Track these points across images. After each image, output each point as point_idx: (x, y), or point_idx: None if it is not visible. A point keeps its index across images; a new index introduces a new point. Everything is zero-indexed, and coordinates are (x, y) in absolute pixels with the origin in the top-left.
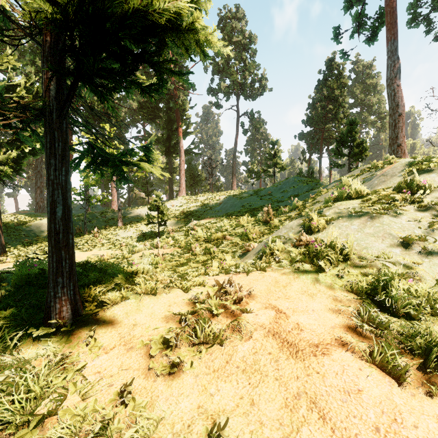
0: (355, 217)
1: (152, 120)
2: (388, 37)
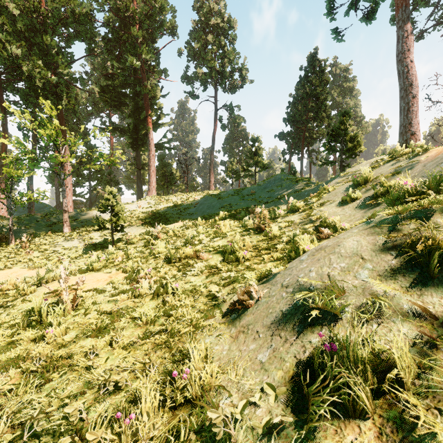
0: None
1: (117, 108)
2: (398, 3)
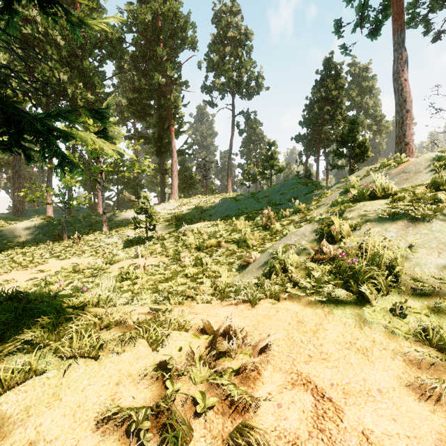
0: (389, 221)
1: (143, 118)
2: (394, 28)
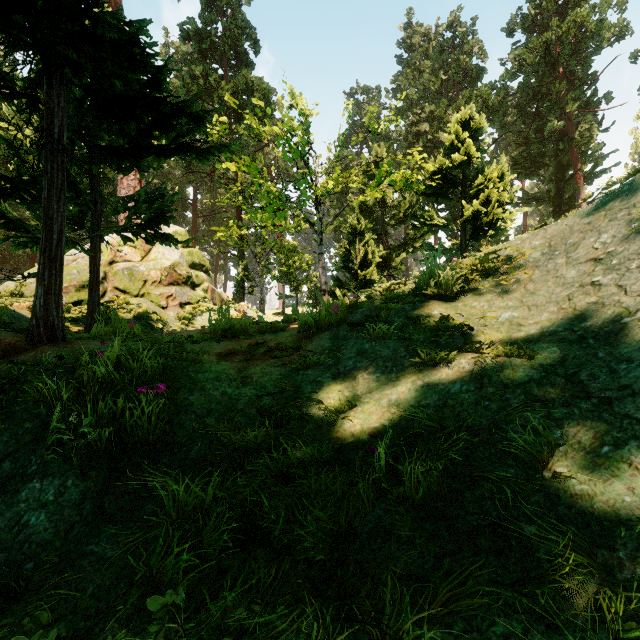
0: None
1: (533, 174)
2: None
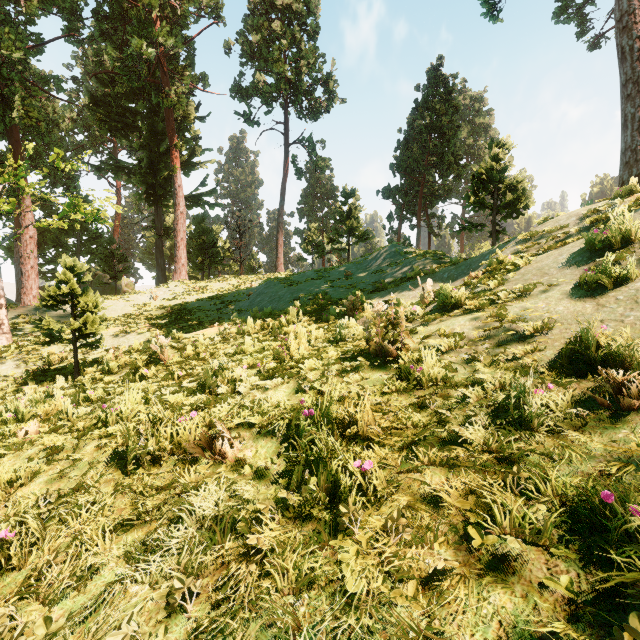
0: None
1: (121, 133)
2: None
